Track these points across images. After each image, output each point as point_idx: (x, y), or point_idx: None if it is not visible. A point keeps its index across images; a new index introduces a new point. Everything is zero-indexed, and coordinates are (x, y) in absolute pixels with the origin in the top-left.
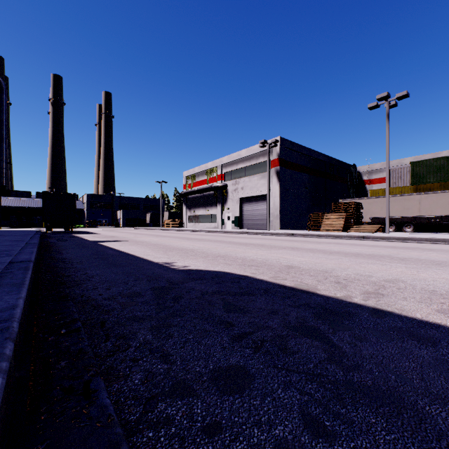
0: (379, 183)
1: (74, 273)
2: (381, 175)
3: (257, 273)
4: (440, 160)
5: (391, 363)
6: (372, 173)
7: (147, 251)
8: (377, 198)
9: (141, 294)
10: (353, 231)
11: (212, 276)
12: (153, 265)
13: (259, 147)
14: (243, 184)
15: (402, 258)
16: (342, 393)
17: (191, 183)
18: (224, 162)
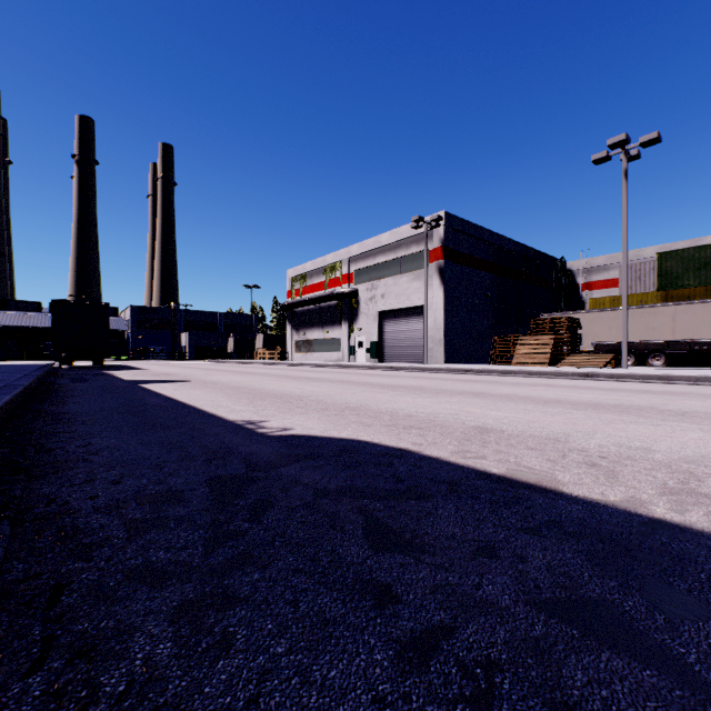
0: (604, 288)
1: (64, 443)
2: (606, 276)
3: (423, 444)
4: (705, 249)
5: None
6: (592, 272)
7: (220, 399)
8: (604, 312)
9: (182, 495)
10: (568, 365)
11: (337, 451)
12: (224, 427)
13: (410, 229)
14: (385, 290)
15: (679, 412)
16: None
17: (300, 288)
18: (353, 253)
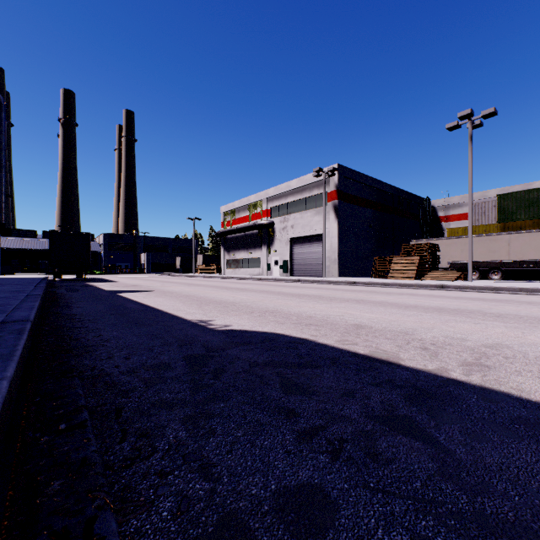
0: (458, 220)
1: (84, 335)
2: (460, 211)
3: (318, 336)
4: (533, 192)
5: (533, 480)
6: (450, 208)
7: (177, 305)
8: (457, 239)
9: (170, 366)
10: (429, 278)
11: (262, 340)
12: (185, 324)
13: (312, 177)
14: (294, 222)
15: (497, 314)
16: (476, 538)
17: (231, 220)
18: (270, 195)
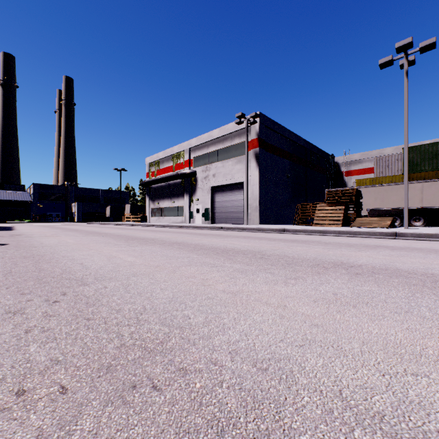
0: (359, 175)
1: None
2: (360, 166)
3: None
4: (436, 145)
5: None
6: (351, 164)
7: None
8: (371, 188)
9: None
10: (359, 225)
11: None
12: None
13: (234, 126)
14: (215, 171)
15: None
16: None
17: (155, 171)
18: (192, 145)
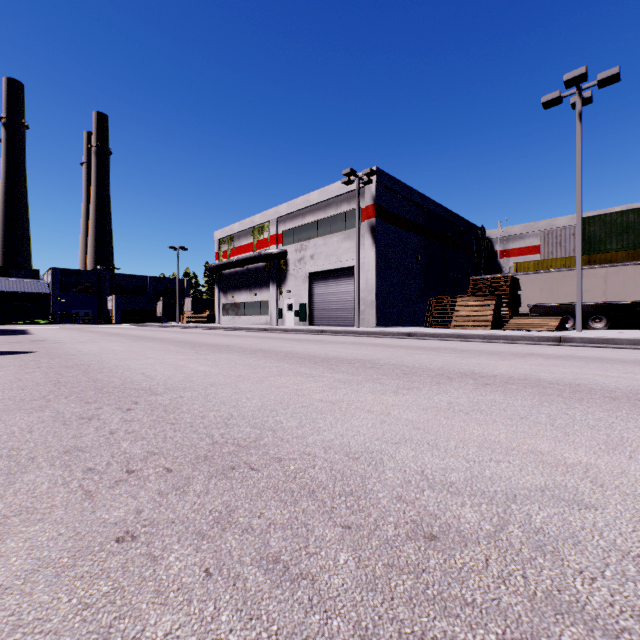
0: (520, 255)
1: None
2: (522, 244)
3: None
4: (627, 214)
5: None
6: (509, 240)
7: None
8: (534, 275)
9: None
10: (515, 327)
11: None
12: None
13: (341, 186)
14: (314, 250)
15: None
16: None
17: (228, 250)
18: (281, 213)
